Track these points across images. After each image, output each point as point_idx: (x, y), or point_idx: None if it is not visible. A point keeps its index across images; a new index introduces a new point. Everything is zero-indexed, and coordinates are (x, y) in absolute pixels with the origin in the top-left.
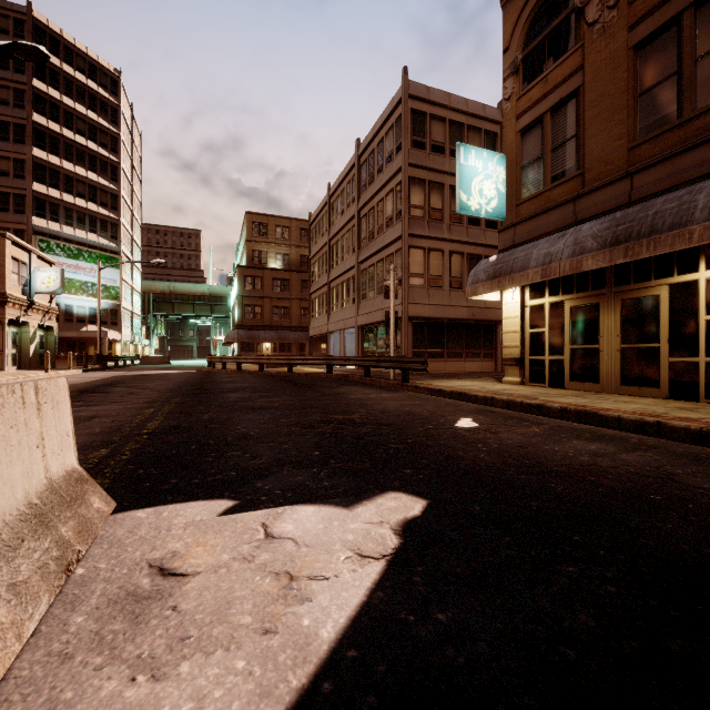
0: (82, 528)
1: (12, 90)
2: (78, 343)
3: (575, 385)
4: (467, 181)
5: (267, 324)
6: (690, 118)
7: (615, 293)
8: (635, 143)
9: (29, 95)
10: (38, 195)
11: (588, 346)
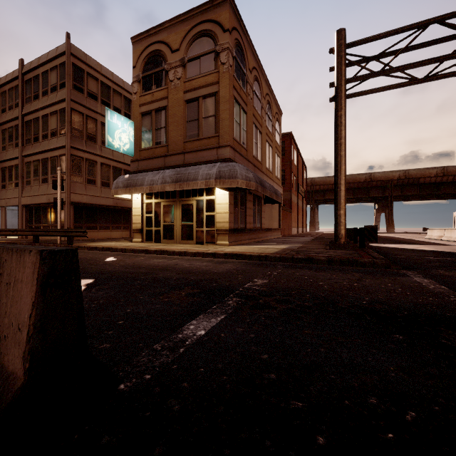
0: None
1: None
2: None
3: (165, 241)
4: (112, 131)
5: None
6: (201, 138)
7: (179, 201)
8: (185, 140)
9: None
10: None
11: (170, 223)
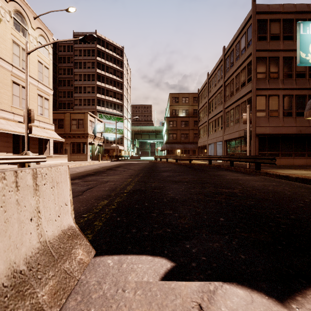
0: (60, 286)
1: (91, 62)
2: (110, 151)
3: None
4: (305, 44)
5: (178, 141)
6: None
7: None
8: None
9: (96, 63)
10: (98, 98)
11: None
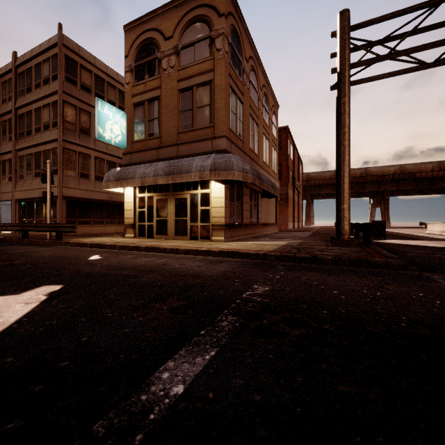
0: None
1: None
2: None
3: (158, 237)
4: (103, 121)
5: None
6: (196, 129)
7: (173, 195)
8: (179, 131)
9: None
10: None
11: (163, 218)
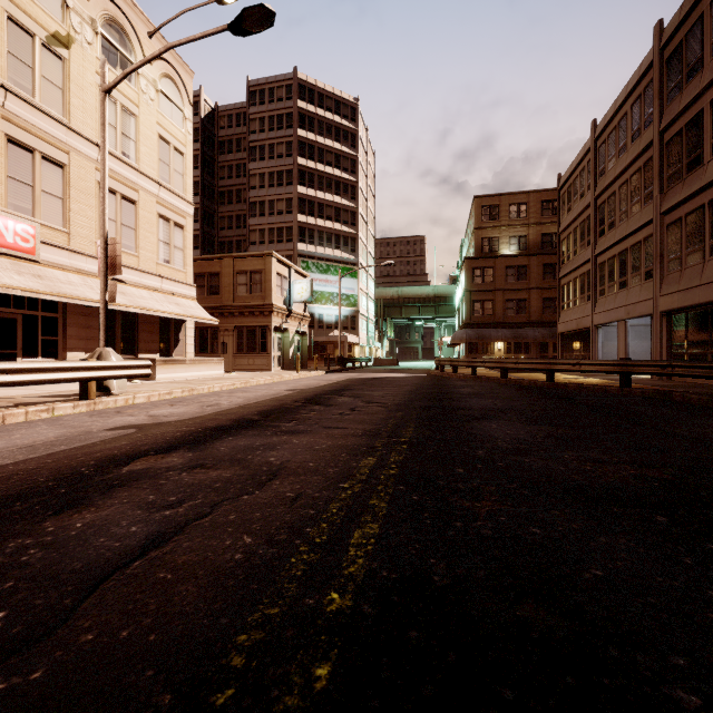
0: None
1: (285, 144)
2: (327, 346)
3: None
4: None
5: (499, 321)
6: None
7: None
8: None
9: (295, 144)
10: (300, 225)
11: None
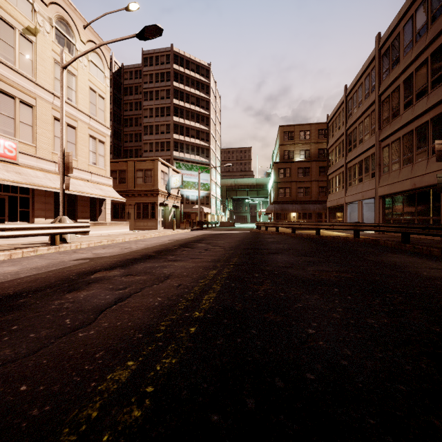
0: None
1: (165, 91)
2: (191, 215)
3: None
4: None
5: (294, 200)
6: None
7: None
8: None
9: (171, 91)
10: (175, 140)
11: None
